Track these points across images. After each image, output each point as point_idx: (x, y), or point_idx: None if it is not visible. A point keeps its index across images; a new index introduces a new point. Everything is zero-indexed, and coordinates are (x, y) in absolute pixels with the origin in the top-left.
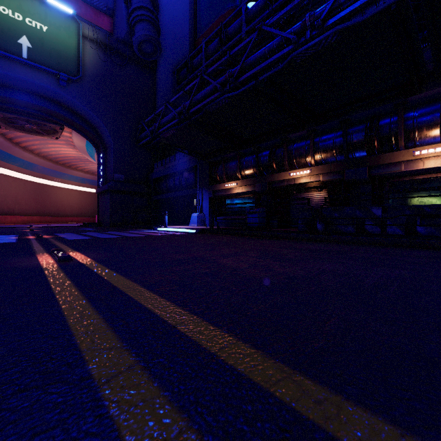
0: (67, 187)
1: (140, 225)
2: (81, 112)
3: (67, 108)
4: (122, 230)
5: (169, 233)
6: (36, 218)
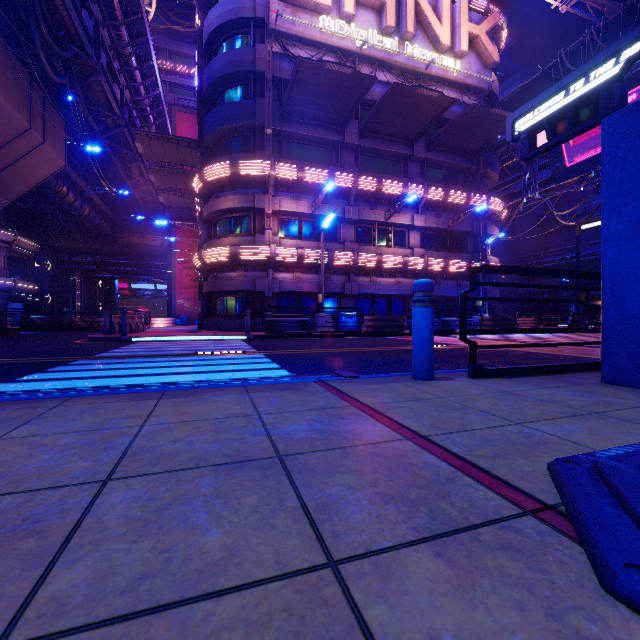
0: None
1: None
2: None
3: None
4: None
5: None
6: None
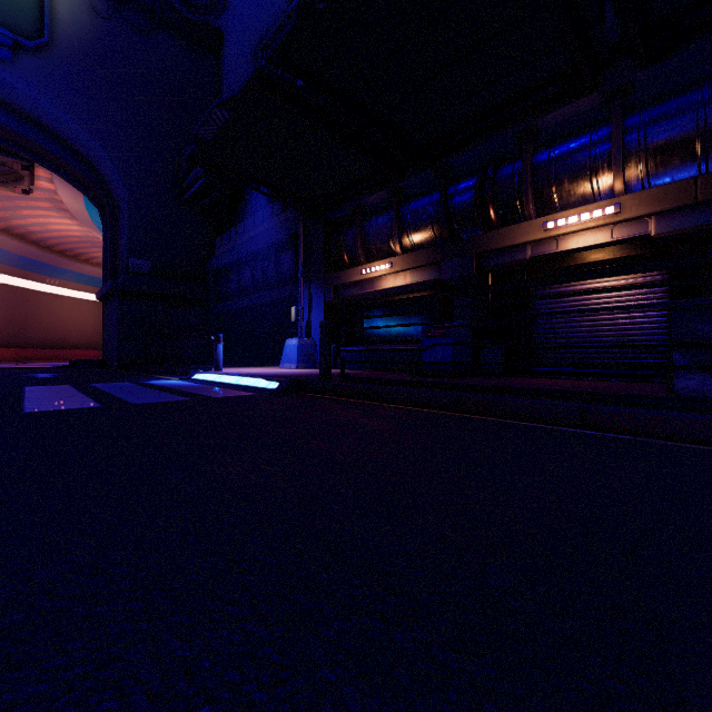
0: (73, 295)
1: (172, 366)
2: (56, 126)
3: (26, 118)
4: (107, 379)
5: (195, 394)
6: (8, 352)
